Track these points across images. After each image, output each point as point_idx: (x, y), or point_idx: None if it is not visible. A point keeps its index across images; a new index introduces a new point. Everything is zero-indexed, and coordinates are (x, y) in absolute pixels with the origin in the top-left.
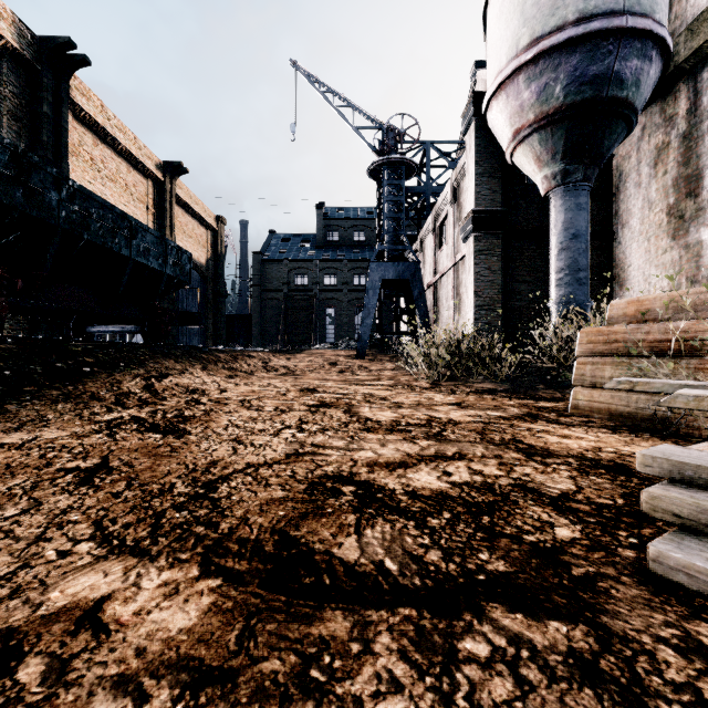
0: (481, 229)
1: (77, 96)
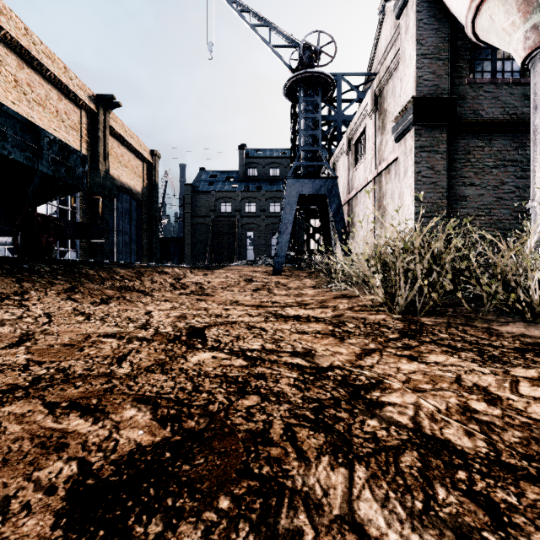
0: (423, 120)
1: None
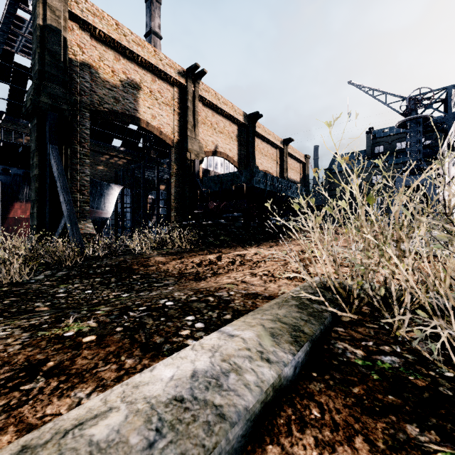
0: None
1: (257, 129)
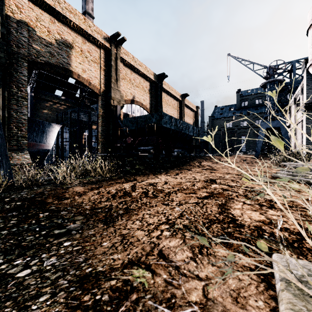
0: (309, 110)
1: (163, 85)
